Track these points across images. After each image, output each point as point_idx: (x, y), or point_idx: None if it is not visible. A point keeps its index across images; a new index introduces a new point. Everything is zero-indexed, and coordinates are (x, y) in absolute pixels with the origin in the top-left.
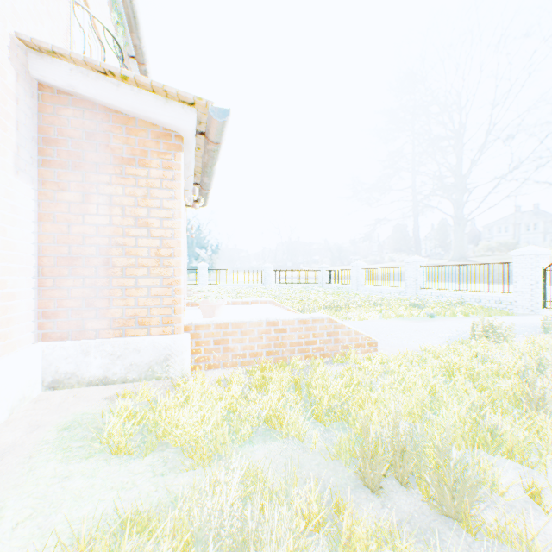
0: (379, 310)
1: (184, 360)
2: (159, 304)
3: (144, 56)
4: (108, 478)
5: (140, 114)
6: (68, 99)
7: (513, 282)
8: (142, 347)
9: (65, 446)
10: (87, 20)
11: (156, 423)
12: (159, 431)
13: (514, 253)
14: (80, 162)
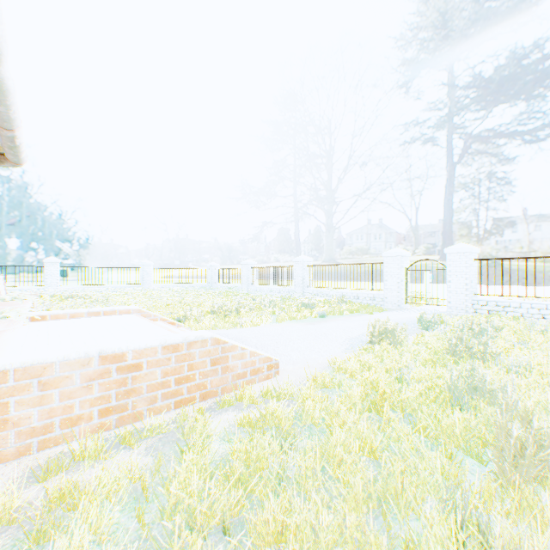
0: (273, 312)
1: None
2: None
3: None
4: None
5: None
6: None
7: (385, 280)
8: None
9: None
10: None
11: None
12: None
13: (385, 254)
14: None
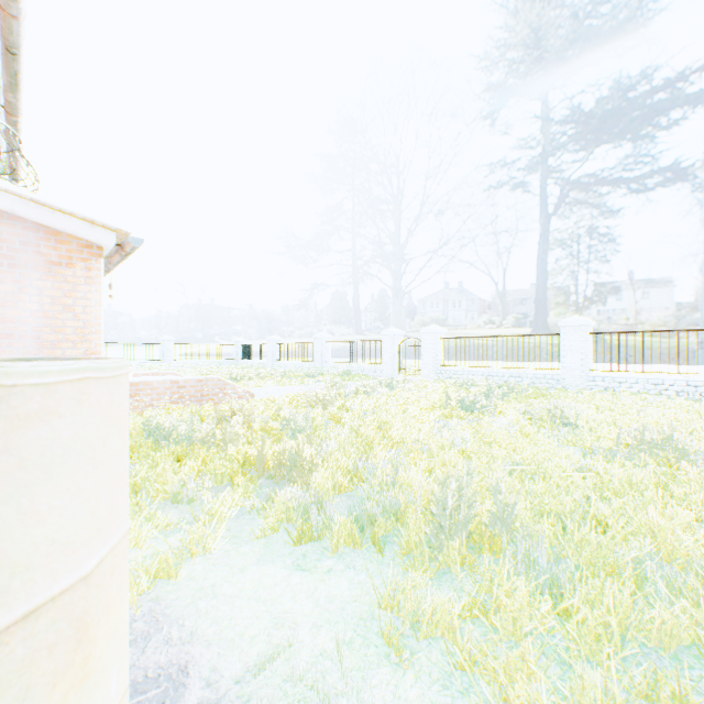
0: (281, 381)
1: None
2: None
3: (19, 111)
4: None
5: (70, 232)
6: (5, 215)
7: (382, 355)
8: None
9: None
10: None
11: None
12: None
13: (383, 333)
14: (16, 263)
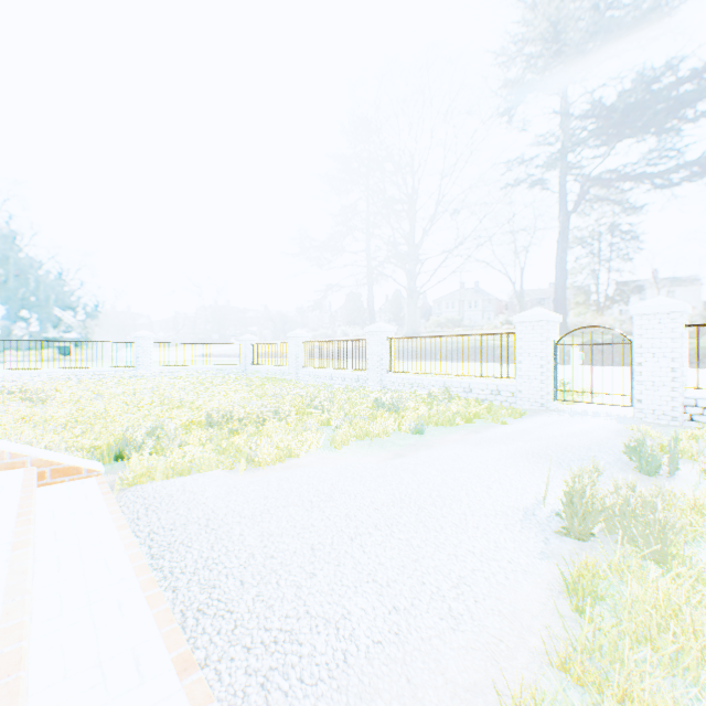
0: (327, 421)
1: None
2: None
3: None
4: None
5: None
6: None
7: (517, 362)
8: None
9: None
10: None
11: None
12: None
13: (519, 318)
14: None
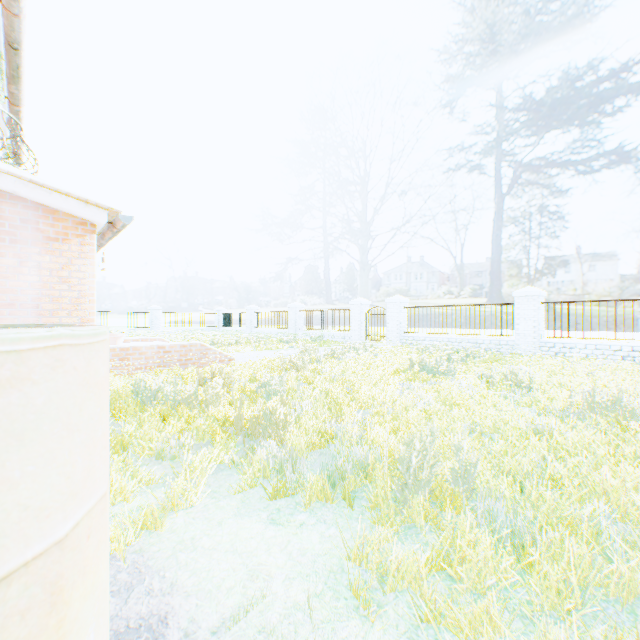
0: (258, 346)
1: None
2: None
3: (21, 101)
4: None
5: (66, 211)
6: (7, 195)
7: (351, 323)
8: None
9: None
10: None
11: None
12: None
13: (351, 302)
14: (17, 239)
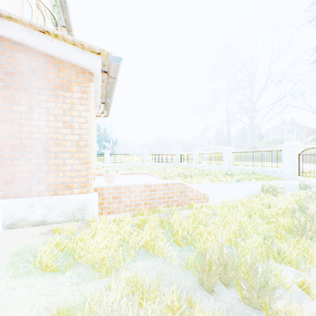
0: (209, 177)
1: (94, 209)
2: (79, 175)
3: (71, 26)
4: (41, 287)
5: (66, 58)
6: (20, 48)
7: (282, 161)
8: (68, 201)
9: (15, 266)
10: (34, 1)
11: (75, 250)
12: (77, 255)
13: (283, 145)
14: (28, 87)
